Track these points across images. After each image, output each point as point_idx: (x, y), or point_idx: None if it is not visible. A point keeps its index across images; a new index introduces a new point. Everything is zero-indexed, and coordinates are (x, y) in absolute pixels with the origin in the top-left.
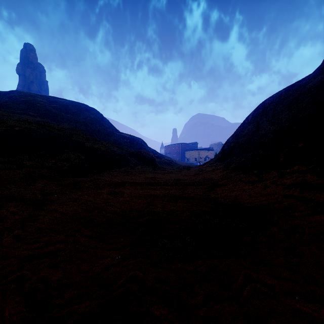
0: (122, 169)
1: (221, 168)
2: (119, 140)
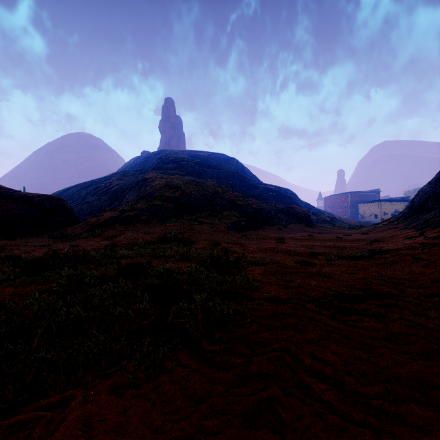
0: (274, 227)
1: (399, 227)
2: (264, 194)
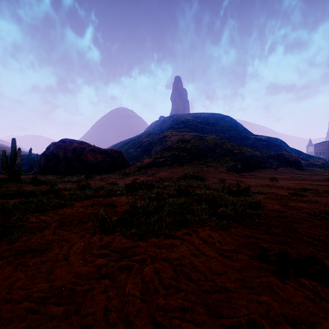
0: (266, 169)
1: None
2: (255, 143)
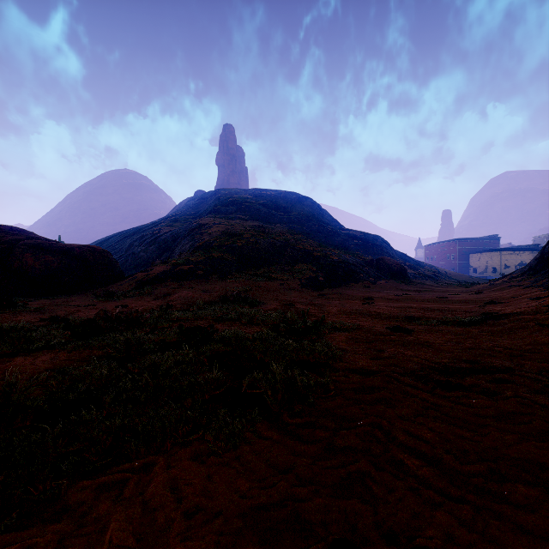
0: (360, 284)
1: (524, 285)
2: (347, 242)
